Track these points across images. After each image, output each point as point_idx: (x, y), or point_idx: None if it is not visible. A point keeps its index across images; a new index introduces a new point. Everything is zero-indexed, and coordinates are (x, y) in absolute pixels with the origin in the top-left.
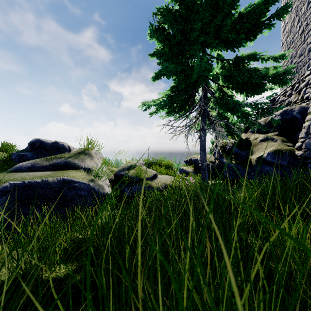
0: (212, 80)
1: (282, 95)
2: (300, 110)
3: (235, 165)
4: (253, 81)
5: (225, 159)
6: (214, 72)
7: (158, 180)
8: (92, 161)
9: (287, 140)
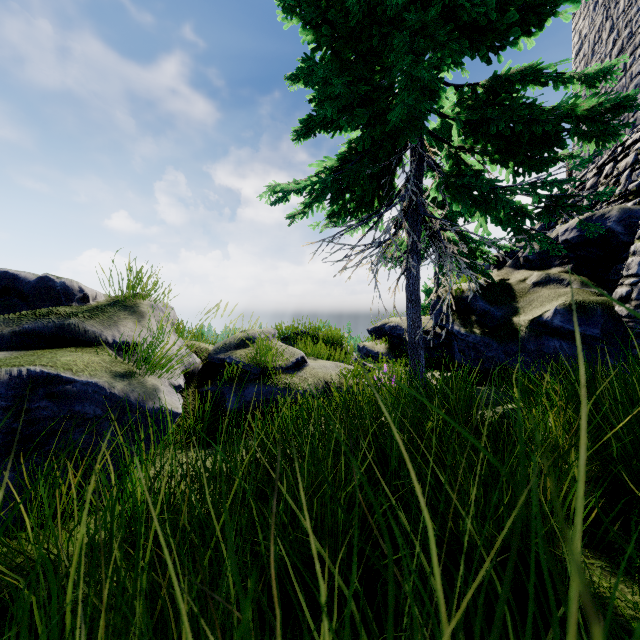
0: (434, 136)
1: (575, 188)
2: (622, 215)
3: (482, 339)
4: (539, 128)
5: (457, 325)
6: (443, 101)
7: (308, 372)
8: (138, 325)
9: (594, 282)
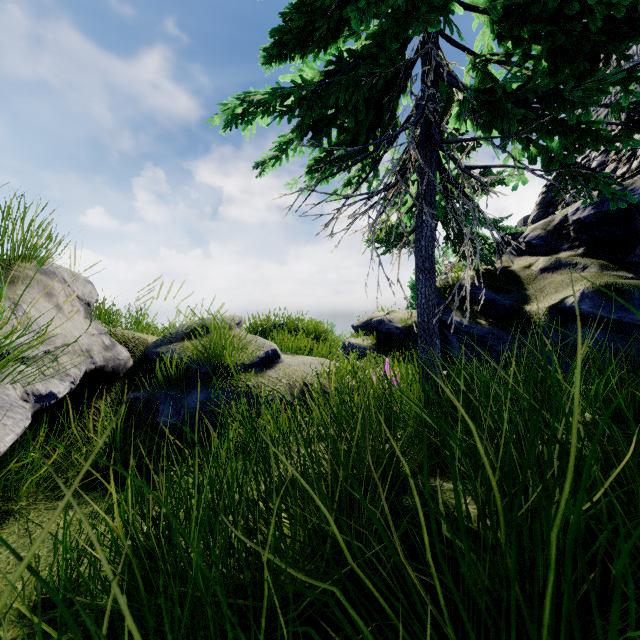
0: (454, 43)
1: None
2: None
3: (490, 330)
4: None
5: (458, 316)
6: None
7: (281, 371)
8: None
9: (614, 265)
